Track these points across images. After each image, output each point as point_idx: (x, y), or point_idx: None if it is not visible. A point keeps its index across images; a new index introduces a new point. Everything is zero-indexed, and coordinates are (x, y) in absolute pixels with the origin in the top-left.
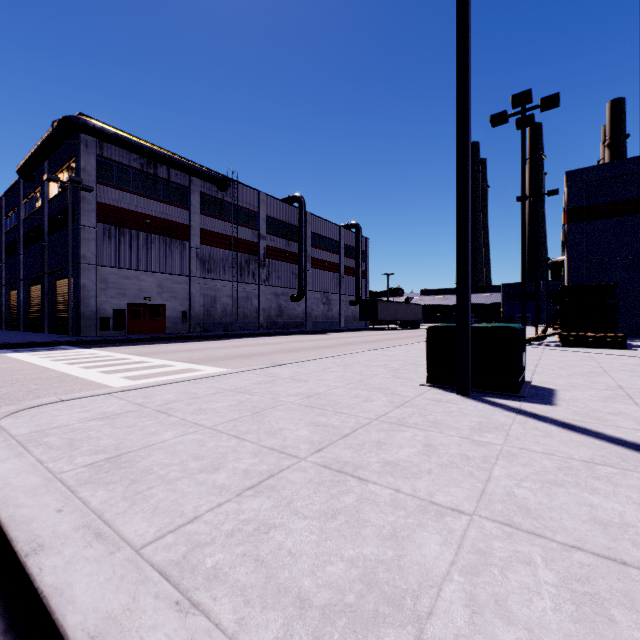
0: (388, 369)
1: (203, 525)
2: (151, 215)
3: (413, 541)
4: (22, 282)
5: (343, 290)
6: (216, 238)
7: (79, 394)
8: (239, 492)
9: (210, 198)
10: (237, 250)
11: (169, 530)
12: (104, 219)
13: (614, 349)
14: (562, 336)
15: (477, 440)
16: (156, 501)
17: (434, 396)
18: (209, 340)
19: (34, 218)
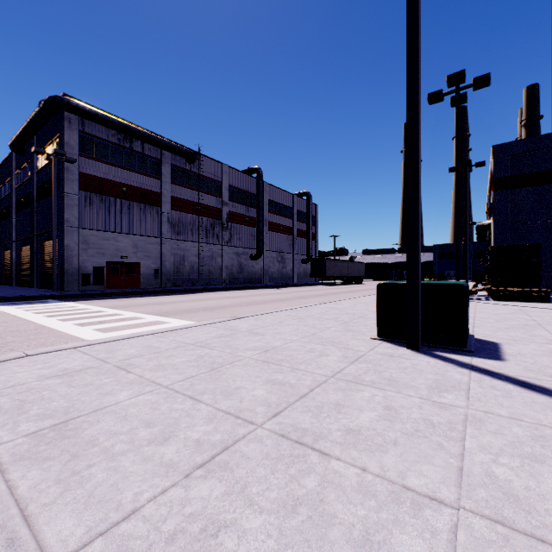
0: (339, 322)
1: (141, 523)
2: (127, 184)
3: (392, 550)
4: (14, 243)
5: (296, 250)
6: (185, 204)
7: (45, 349)
8: (188, 472)
9: (179, 169)
10: (203, 215)
11: (99, 532)
12: (85, 187)
13: (539, 302)
14: (492, 291)
15: (438, 401)
16: (93, 485)
17: (386, 350)
18: (178, 294)
19: (25, 187)
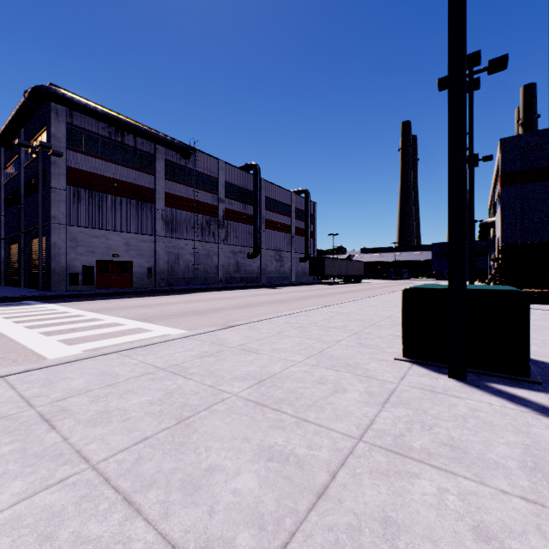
0: (348, 333)
1: None
2: (119, 179)
3: None
4: (3, 241)
5: (294, 248)
6: (179, 201)
7: None
8: None
9: (174, 165)
10: (198, 212)
11: None
12: (74, 182)
13: None
14: None
15: None
16: None
17: (422, 381)
18: (171, 294)
19: (13, 182)
